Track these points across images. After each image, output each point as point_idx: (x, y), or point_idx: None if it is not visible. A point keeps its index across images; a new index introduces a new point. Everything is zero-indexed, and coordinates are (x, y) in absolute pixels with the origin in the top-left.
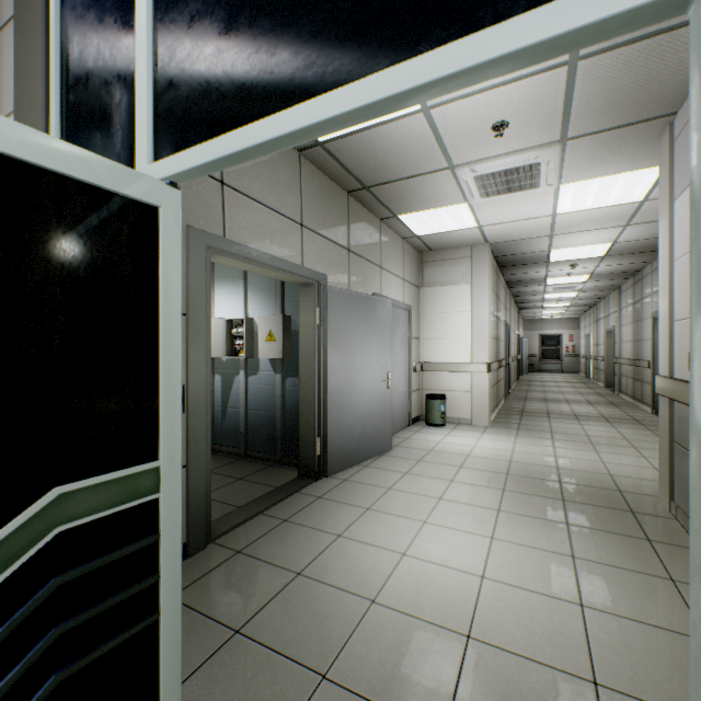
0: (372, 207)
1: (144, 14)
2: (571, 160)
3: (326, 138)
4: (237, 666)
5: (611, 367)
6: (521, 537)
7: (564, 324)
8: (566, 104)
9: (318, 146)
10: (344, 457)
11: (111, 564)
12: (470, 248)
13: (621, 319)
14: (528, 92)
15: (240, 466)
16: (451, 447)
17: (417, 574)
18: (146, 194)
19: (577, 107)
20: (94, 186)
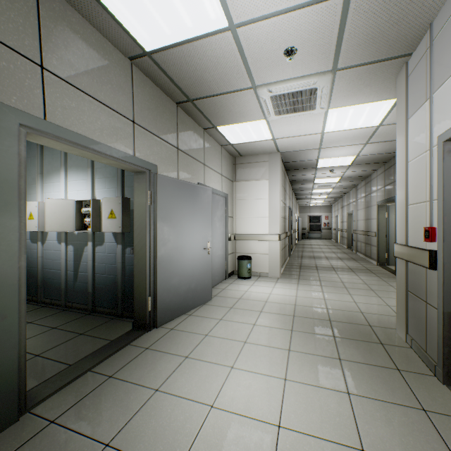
0: (197, 118)
1: None
2: (338, 88)
3: (152, 48)
4: None
5: (351, 236)
6: (308, 376)
7: (323, 209)
8: (339, 37)
9: (146, 56)
10: (172, 310)
11: None
12: (267, 155)
13: (357, 206)
14: (312, 20)
15: (86, 320)
16: (255, 295)
17: (222, 430)
18: None
19: (347, 40)
20: None
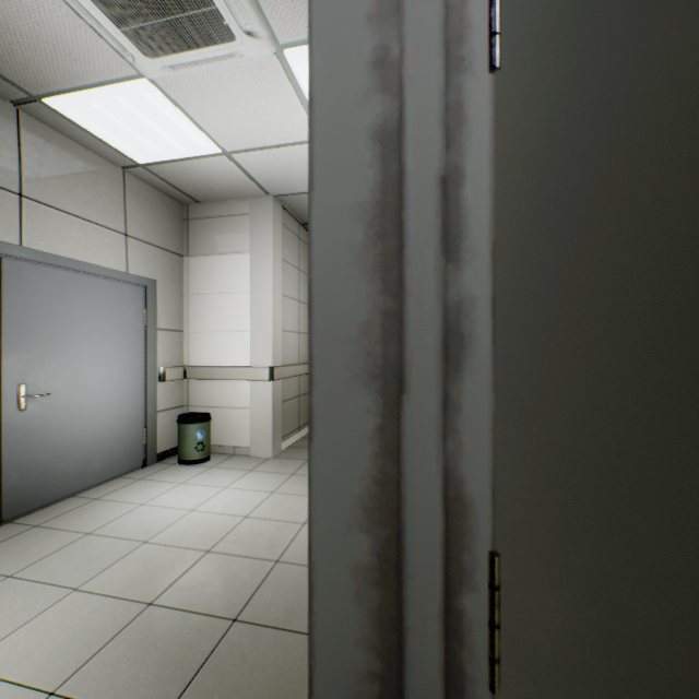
0: None
1: None
2: None
3: None
4: None
5: None
6: None
7: None
8: None
9: None
10: None
11: None
12: (249, 201)
13: None
14: None
15: None
16: (145, 518)
17: None
18: None
19: None
20: None
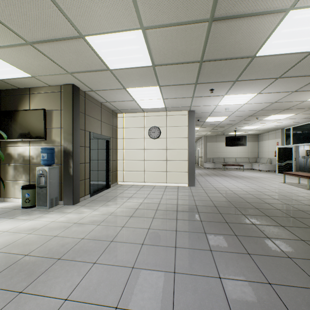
0: None
1: (291, 136)
2: None
3: None
4: None
5: None
6: None
7: None
8: None
9: None
10: None
11: (289, 165)
12: None
13: None
14: None
15: (307, 172)
16: None
17: None
18: (291, 147)
19: None
20: (288, 147)
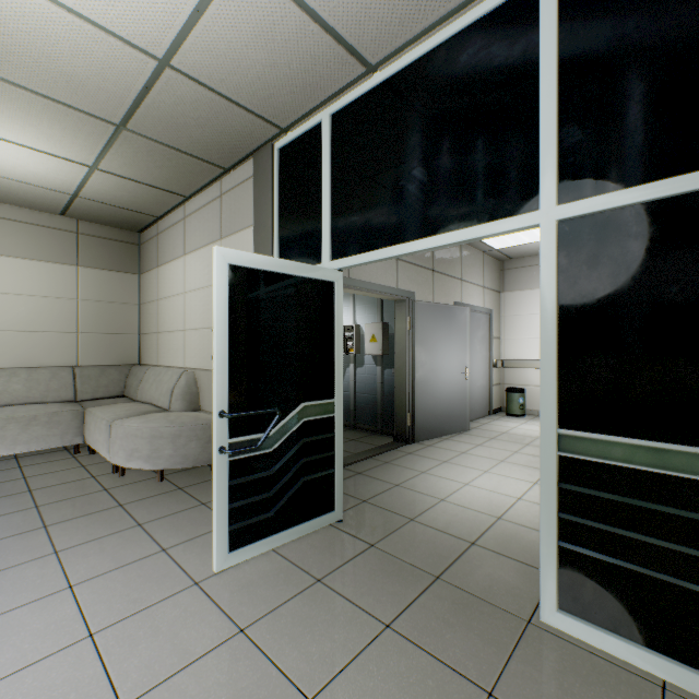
0: None
1: (327, 191)
2: None
3: None
4: (366, 511)
5: None
6: None
7: None
8: None
9: None
10: (428, 429)
11: (318, 440)
12: None
13: None
14: None
15: (351, 433)
16: (524, 431)
17: (473, 493)
18: (330, 278)
19: None
20: (313, 279)
